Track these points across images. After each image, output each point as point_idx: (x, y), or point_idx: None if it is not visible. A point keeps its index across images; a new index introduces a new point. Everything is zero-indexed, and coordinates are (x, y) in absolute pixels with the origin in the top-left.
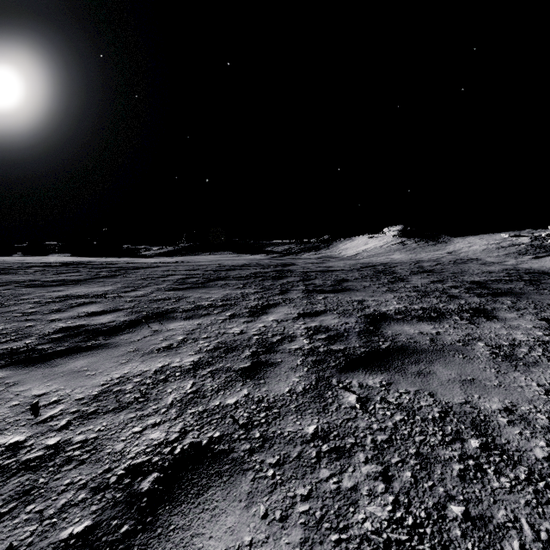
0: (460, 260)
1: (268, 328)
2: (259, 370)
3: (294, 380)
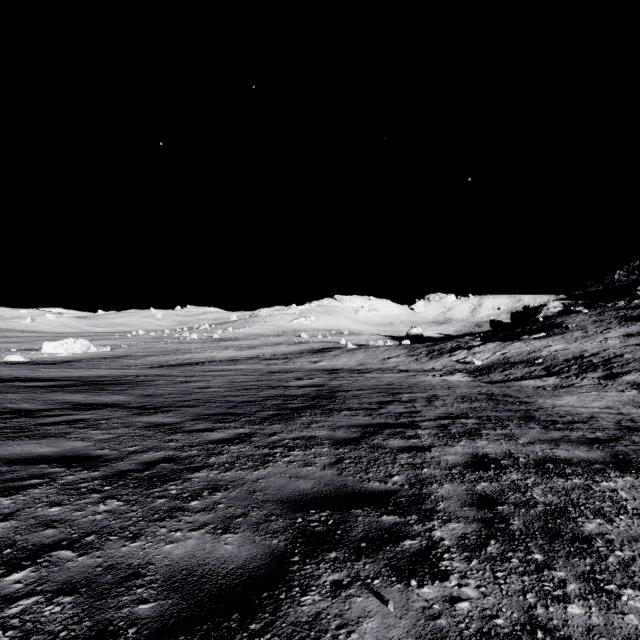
0: None
1: None
2: None
3: (635, 438)
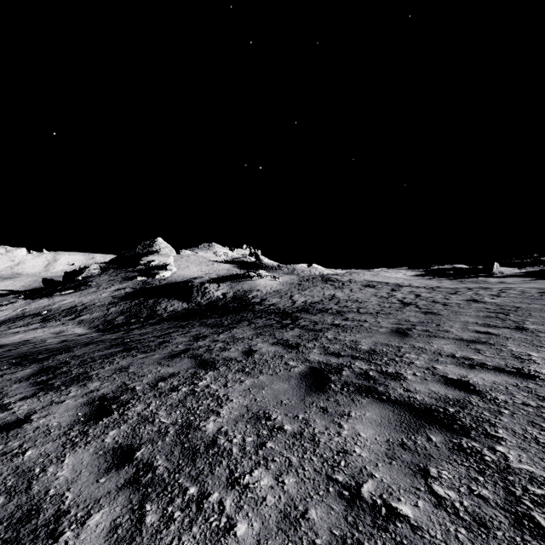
0: None
1: None
2: None
3: None
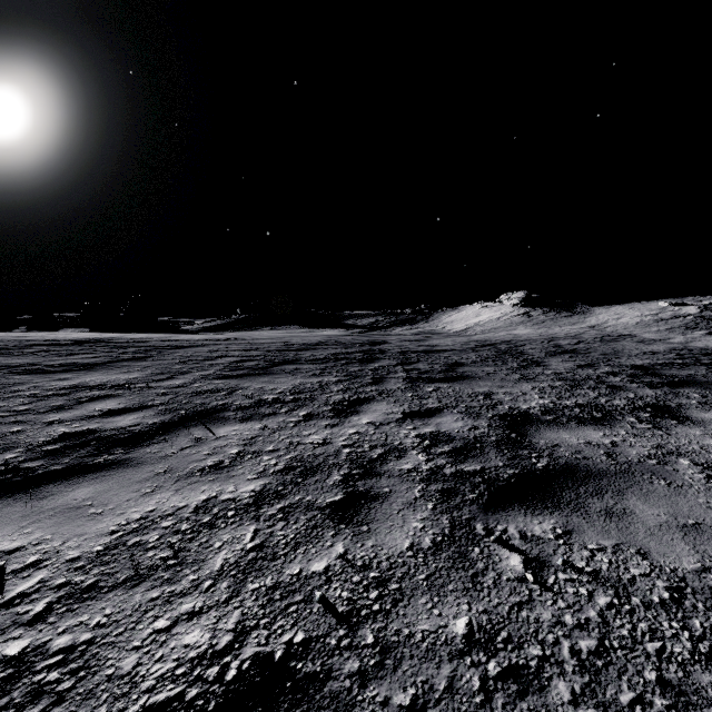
0: (608, 337)
1: (363, 436)
2: (357, 508)
3: (415, 525)
